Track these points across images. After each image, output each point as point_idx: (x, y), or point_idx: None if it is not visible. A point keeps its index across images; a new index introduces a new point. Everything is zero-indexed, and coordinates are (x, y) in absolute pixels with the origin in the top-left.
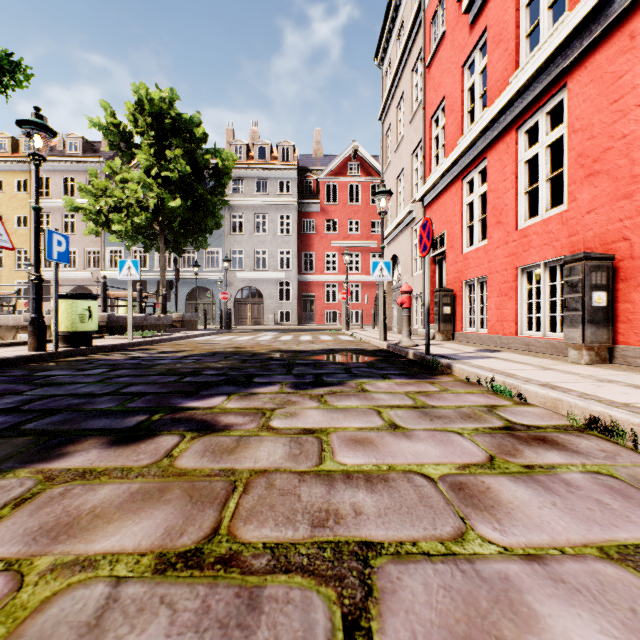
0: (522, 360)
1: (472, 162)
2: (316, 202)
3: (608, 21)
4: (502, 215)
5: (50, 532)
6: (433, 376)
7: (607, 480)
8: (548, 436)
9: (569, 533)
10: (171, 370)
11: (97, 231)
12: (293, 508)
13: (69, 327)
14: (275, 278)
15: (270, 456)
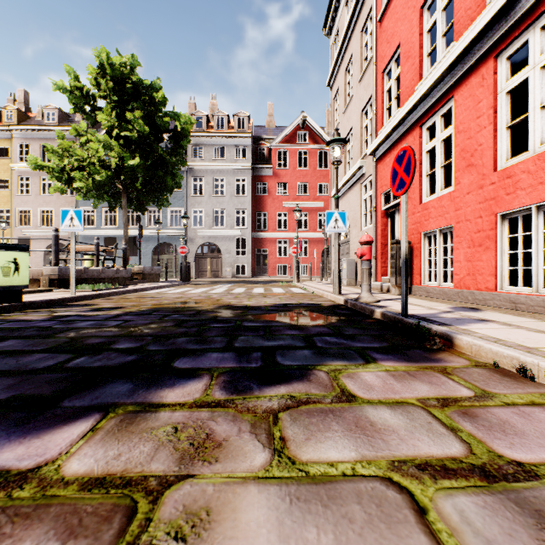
0: (534, 326)
1: (434, 105)
2: (269, 167)
3: None
4: (475, 156)
5: None
6: (433, 354)
7: None
8: None
9: None
10: (74, 341)
11: (62, 189)
12: None
13: None
14: (232, 235)
15: None
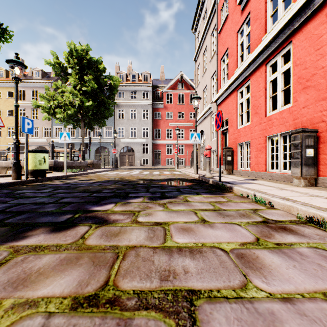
0: (269, 184)
1: (242, 82)
2: (161, 103)
3: (314, 7)
4: (258, 109)
5: (13, 284)
6: (223, 193)
7: (322, 252)
8: (287, 226)
9: (305, 284)
10: (86, 190)
11: (49, 118)
12: (150, 269)
13: (33, 167)
14: (140, 142)
15: (137, 238)
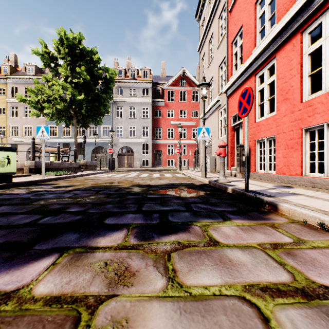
0: (326, 197)
1: (263, 62)
2: (162, 100)
3: None
4: (288, 93)
5: None
6: (265, 215)
7: None
8: None
9: None
10: (43, 206)
11: (37, 114)
12: None
13: None
14: (140, 142)
15: None
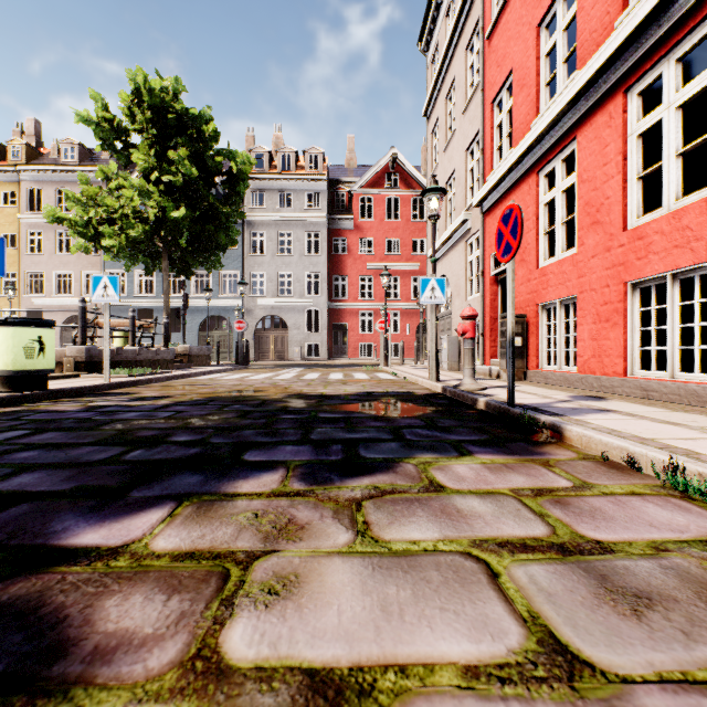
0: (661, 416)
1: (553, 147)
2: (349, 218)
3: None
4: (601, 212)
5: None
6: (537, 447)
7: None
8: None
9: None
10: (123, 433)
11: (87, 248)
12: None
13: (9, 364)
14: (302, 305)
15: None
